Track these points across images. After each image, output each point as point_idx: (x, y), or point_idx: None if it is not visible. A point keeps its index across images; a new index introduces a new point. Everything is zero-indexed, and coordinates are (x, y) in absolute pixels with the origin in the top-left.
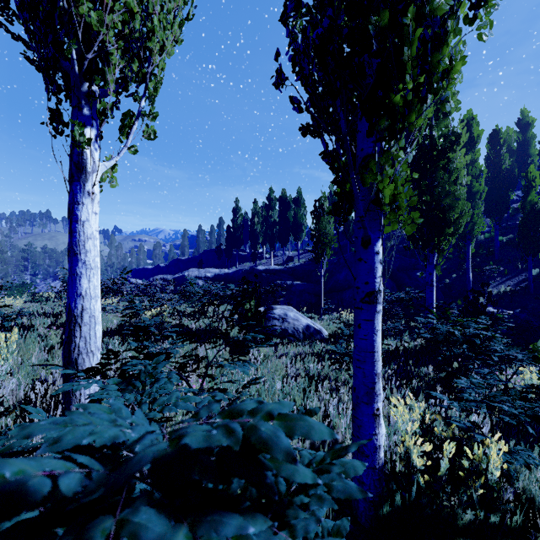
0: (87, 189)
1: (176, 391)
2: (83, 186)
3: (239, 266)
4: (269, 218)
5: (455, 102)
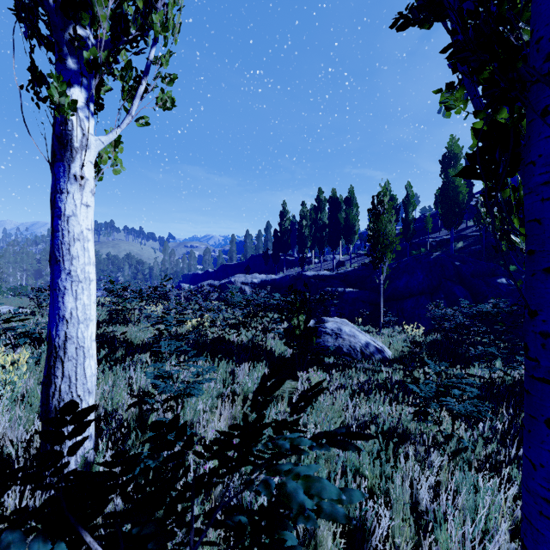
0: (73, 171)
1: None
2: (68, 168)
3: (286, 271)
4: (318, 221)
5: None
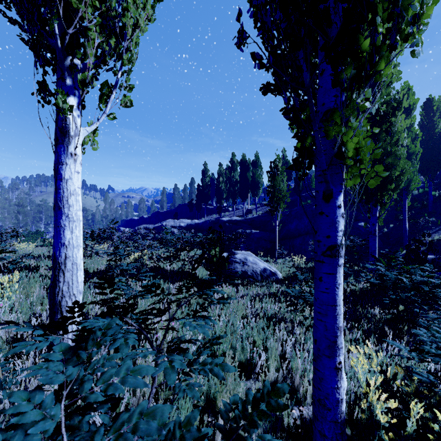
0: (70, 151)
1: (132, 354)
2: (67, 148)
3: (207, 217)
4: (232, 178)
5: (396, 72)
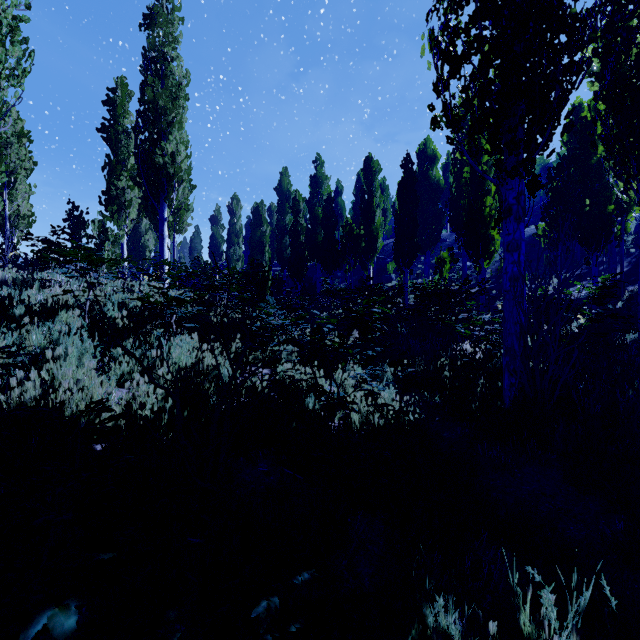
0: None
1: None
2: None
3: None
4: None
5: None
